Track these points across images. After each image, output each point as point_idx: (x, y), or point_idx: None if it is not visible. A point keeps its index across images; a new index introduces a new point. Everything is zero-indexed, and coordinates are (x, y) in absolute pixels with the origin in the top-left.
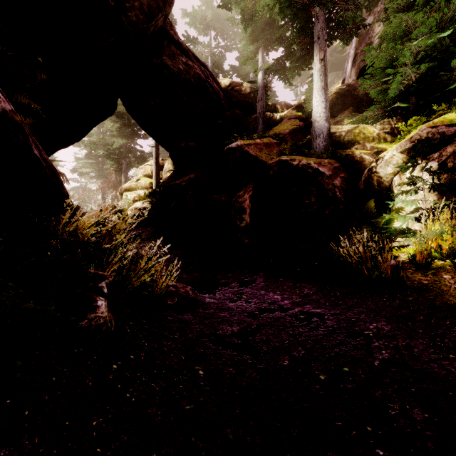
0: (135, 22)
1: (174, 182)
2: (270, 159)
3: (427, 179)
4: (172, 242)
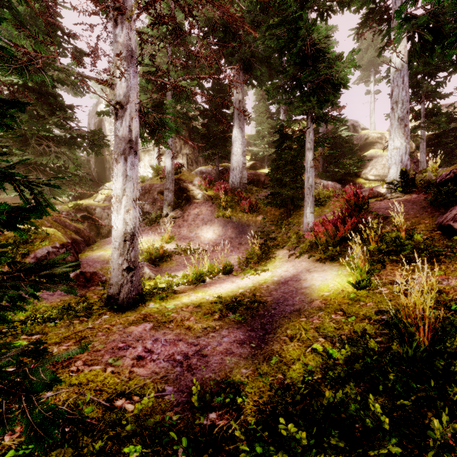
0: None
1: None
2: None
3: None
4: None
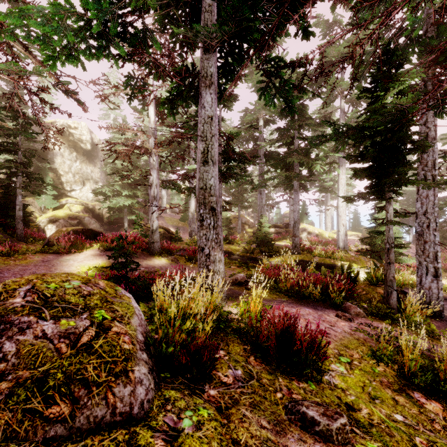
0: None
1: None
2: None
3: (54, 229)
4: None
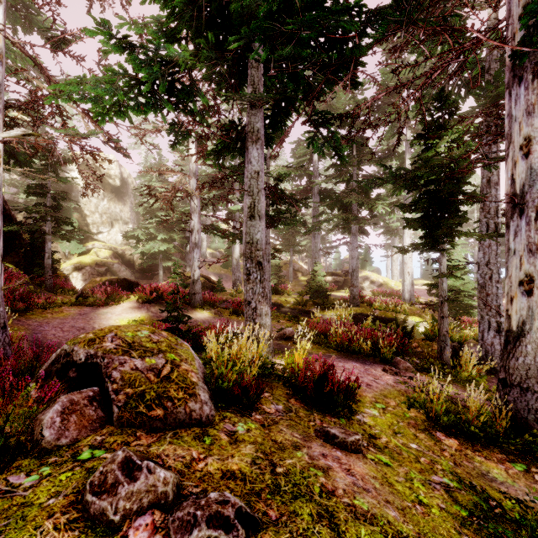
0: None
1: None
2: None
3: (80, 277)
4: None
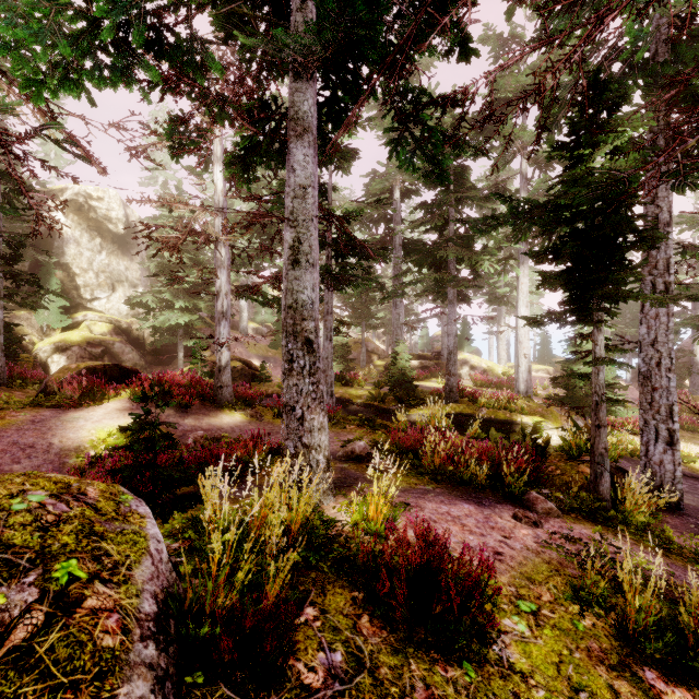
0: None
1: None
2: None
3: (64, 361)
4: None
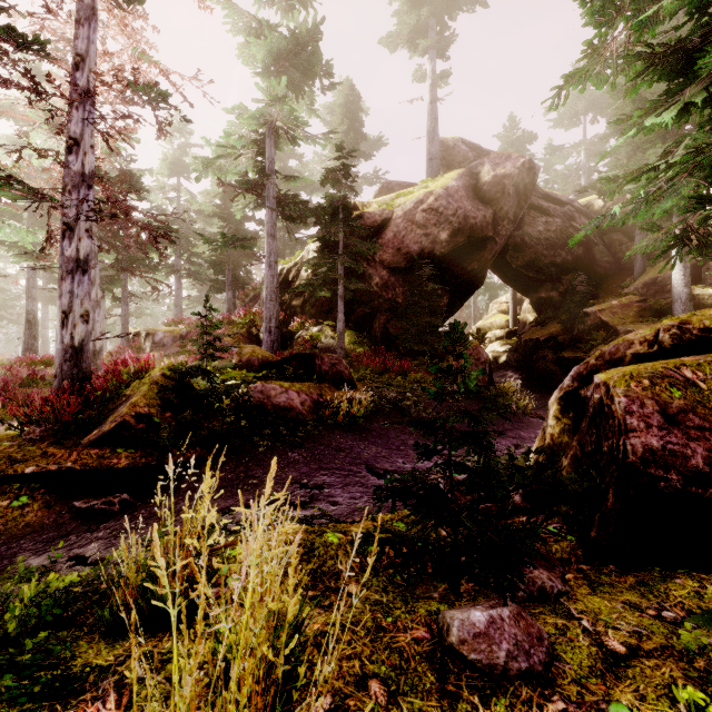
0: (505, 234)
1: (534, 337)
2: (619, 326)
3: None
4: (532, 388)
